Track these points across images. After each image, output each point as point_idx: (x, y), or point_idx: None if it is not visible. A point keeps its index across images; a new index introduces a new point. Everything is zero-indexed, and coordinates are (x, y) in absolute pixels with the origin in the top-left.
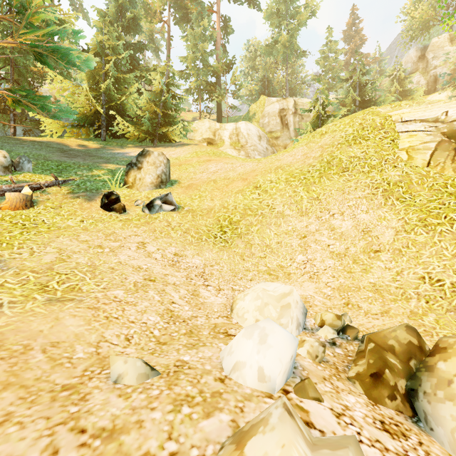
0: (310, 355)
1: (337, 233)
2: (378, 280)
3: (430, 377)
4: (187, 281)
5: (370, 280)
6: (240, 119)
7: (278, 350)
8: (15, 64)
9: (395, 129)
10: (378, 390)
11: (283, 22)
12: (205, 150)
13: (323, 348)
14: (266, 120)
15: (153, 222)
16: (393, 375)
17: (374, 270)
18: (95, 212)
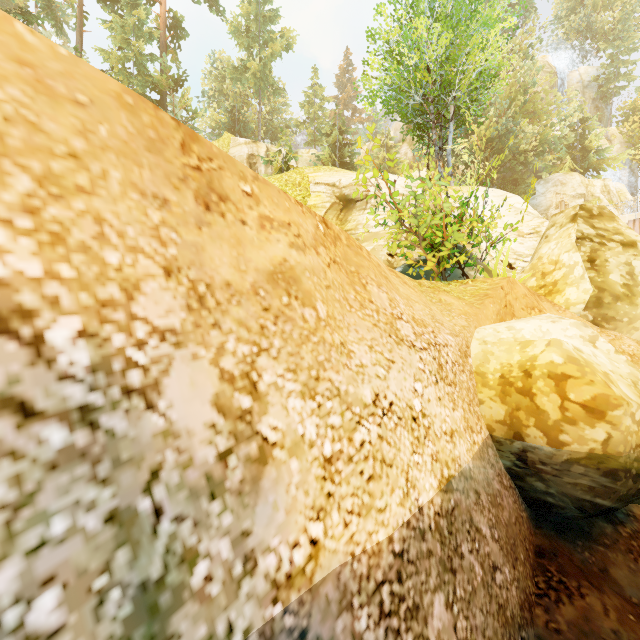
0: None
1: None
2: None
3: None
4: None
5: None
6: None
7: None
8: None
9: (308, 188)
10: None
11: (254, 45)
12: None
13: None
14: None
15: None
16: None
17: None
18: None
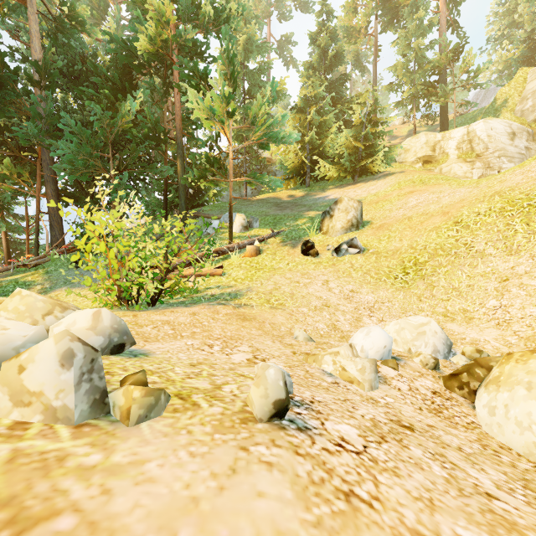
0: (421, 362)
1: None
2: None
3: (486, 377)
4: (354, 310)
5: None
6: (480, 114)
7: (373, 338)
8: (246, 139)
9: None
10: (451, 382)
11: None
12: (411, 178)
13: (434, 360)
14: (529, 103)
15: (338, 264)
16: (469, 377)
17: None
18: (296, 257)
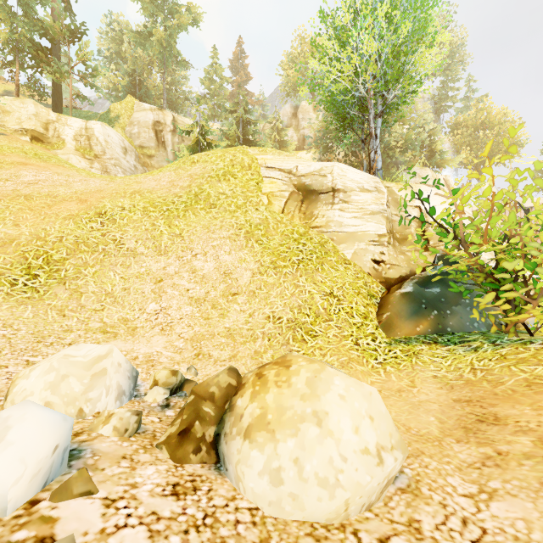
0: (117, 431)
1: (198, 275)
2: (233, 324)
3: (231, 417)
4: None
5: (226, 325)
6: (96, 117)
7: (22, 446)
8: None
9: (260, 172)
10: (184, 448)
11: (159, 13)
12: (20, 147)
13: (138, 416)
14: (136, 129)
15: None
16: (203, 426)
17: (231, 314)
18: None
